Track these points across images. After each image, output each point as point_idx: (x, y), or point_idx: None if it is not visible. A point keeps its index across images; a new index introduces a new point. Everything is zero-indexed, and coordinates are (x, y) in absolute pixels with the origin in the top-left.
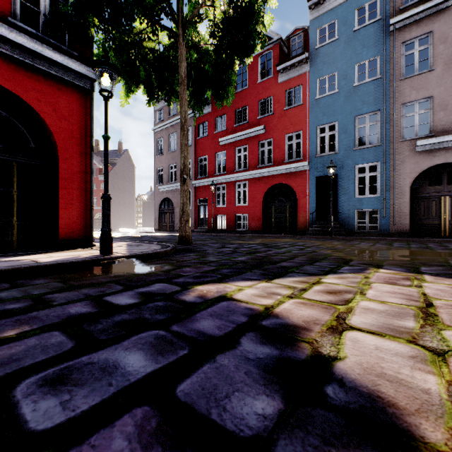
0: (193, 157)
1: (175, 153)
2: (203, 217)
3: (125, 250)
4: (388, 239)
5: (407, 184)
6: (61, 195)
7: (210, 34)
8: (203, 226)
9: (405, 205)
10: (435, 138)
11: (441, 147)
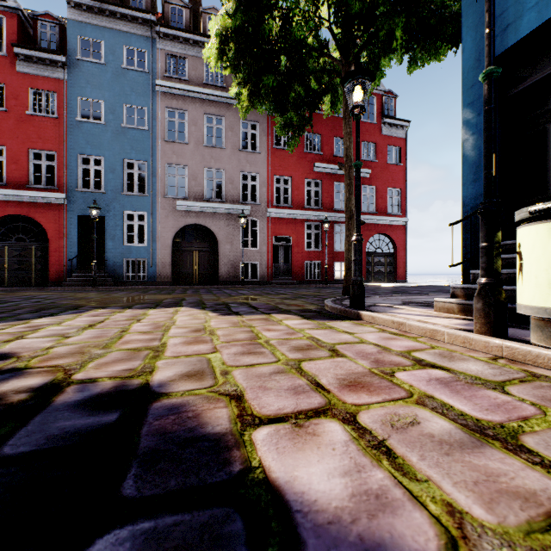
0: None
1: None
2: None
3: None
4: (151, 287)
5: (170, 238)
6: None
7: None
8: None
9: (169, 257)
10: (189, 202)
11: (194, 211)
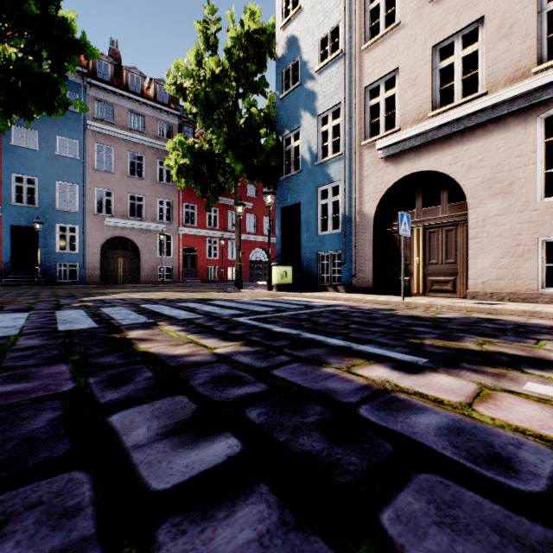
0: None
1: None
2: None
3: None
4: (90, 286)
5: (99, 247)
6: None
7: None
8: None
9: (98, 262)
10: (116, 219)
11: (119, 226)
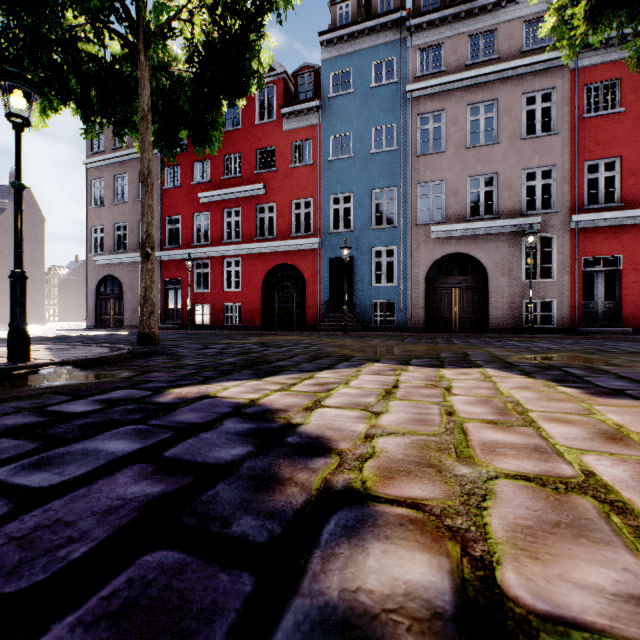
0: (156, 216)
1: (126, 206)
2: (174, 307)
3: (49, 355)
4: (403, 334)
5: (423, 273)
6: None
7: (187, 59)
8: (174, 320)
9: (421, 297)
10: (447, 226)
11: (452, 236)
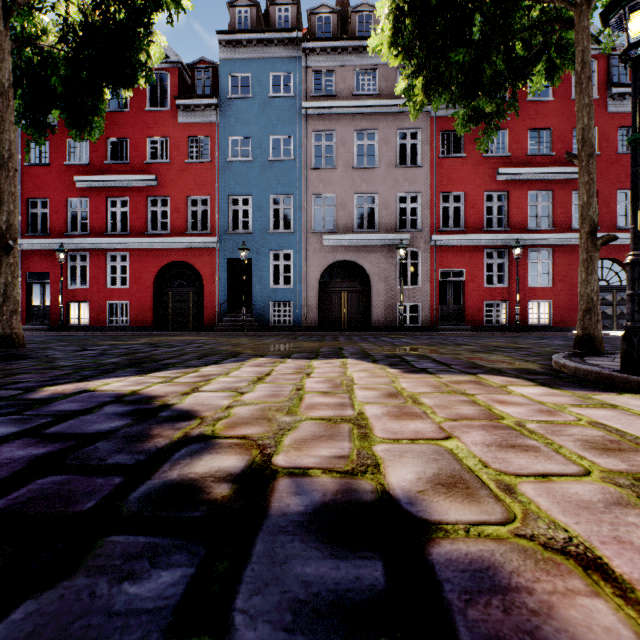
0: None
1: None
2: (40, 305)
3: None
4: (298, 333)
5: (317, 277)
6: None
7: (61, 37)
8: (40, 320)
9: (315, 299)
10: (337, 235)
11: (342, 245)
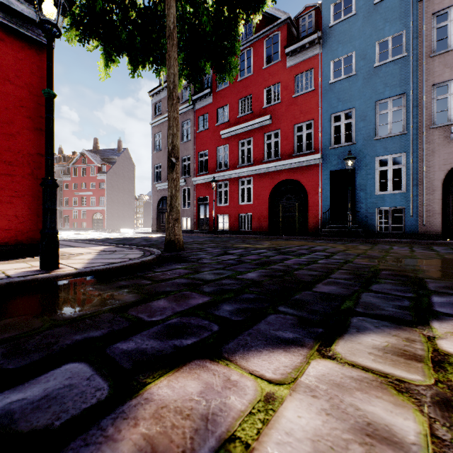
0: (192, 152)
1: None
2: (204, 217)
3: (87, 260)
4: (420, 241)
5: (439, 178)
6: (2, 184)
7: None
8: (204, 226)
9: (437, 203)
10: None
11: None
